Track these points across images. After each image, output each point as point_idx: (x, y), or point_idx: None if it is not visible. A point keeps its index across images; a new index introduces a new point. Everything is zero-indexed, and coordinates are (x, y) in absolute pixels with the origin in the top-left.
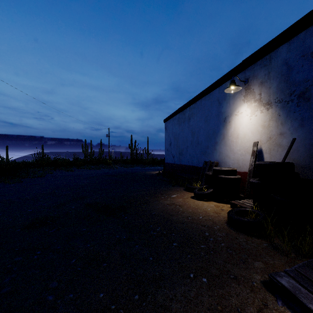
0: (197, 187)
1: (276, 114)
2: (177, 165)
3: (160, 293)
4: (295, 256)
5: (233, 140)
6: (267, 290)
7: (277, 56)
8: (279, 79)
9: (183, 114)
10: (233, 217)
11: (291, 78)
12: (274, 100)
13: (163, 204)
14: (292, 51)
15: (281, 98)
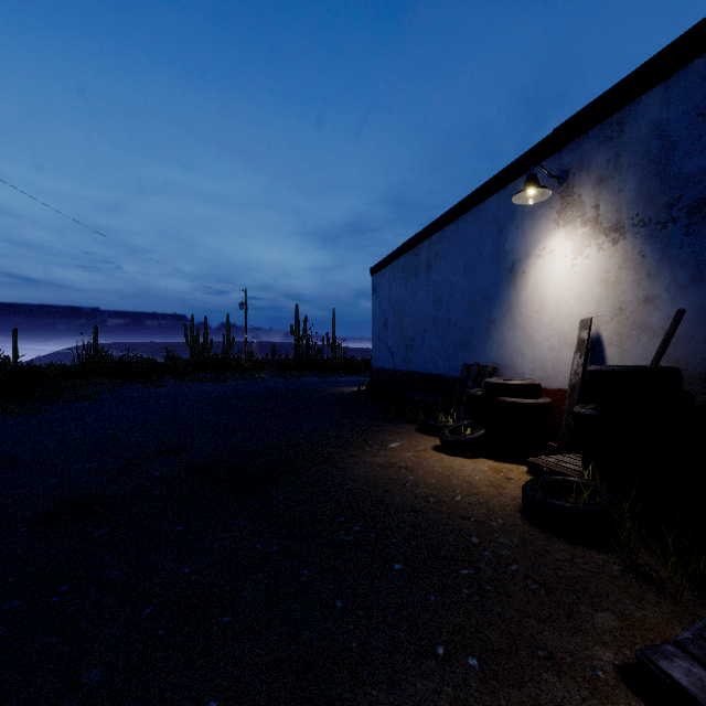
0: (447, 425)
1: (635, 254)
2: (401, 373)
3: (361, 700)
4: (693, 597)
5: (532, 315)
6: (632, 690)
7: (637, 118)
8: (644, 170)
9: (414, 256)
10: (536, 499)
11: (671, 168)
12: (630, 219)
13: (368, 464)
14: (674, 104)
15: (649, 214)
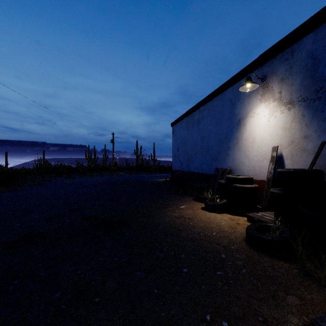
0: (208, 197)
1: (300, 115)
2: (186, 172)
3: None
4: None
5: (248, 145)
6: None
7: (300, 49)
8: (304, 74)
9: (191, 117)
10: (253, 235)
11: (318, 72)
12: (297, 98)
13: (170, 216)
14: (319, 41)
15: (306, 95)
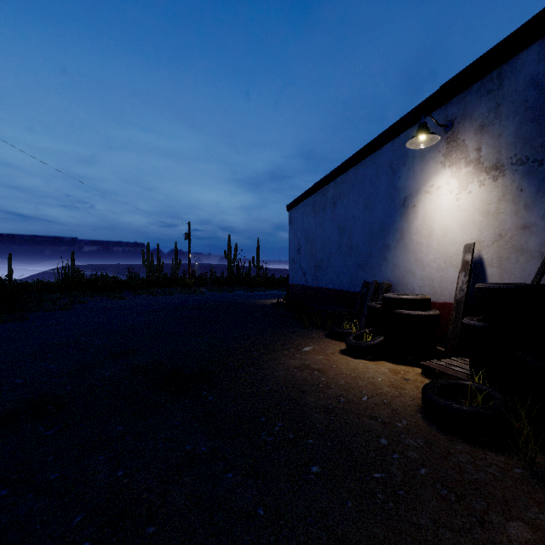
0: (351, 331)
1: (514, 188)
2: (312, 289)
3: None
4: None
5: (421, 241)
6: None
7: (515, 72)
8: (522, 117)
9: (322, 195)
10: (436, 402)
11: None
12: (508, 159)
13: (286, 366)
14: None
15: (526, 154)
